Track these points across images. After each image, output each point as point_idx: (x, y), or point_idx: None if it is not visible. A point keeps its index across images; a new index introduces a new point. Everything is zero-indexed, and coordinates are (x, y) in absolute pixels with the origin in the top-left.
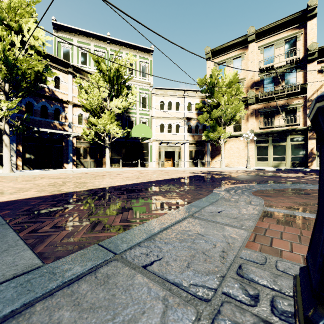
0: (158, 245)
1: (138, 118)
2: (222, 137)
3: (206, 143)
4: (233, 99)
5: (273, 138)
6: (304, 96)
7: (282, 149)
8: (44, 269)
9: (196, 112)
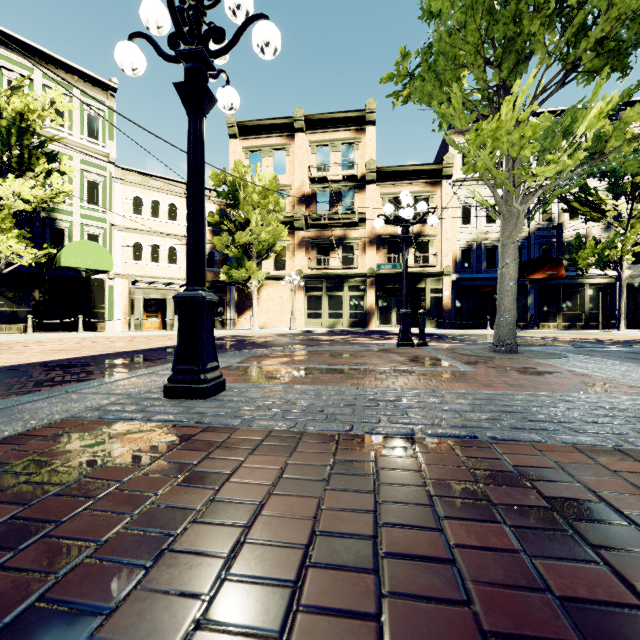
0: (108, 386)
1: (78, 225)
2: (253, 278)
3: (229, 286)
4: (270, 219)
5: (328, 285)
6: (363, 229)
7: (339, 302)
8: (5, 400)
9: (210, 228)
